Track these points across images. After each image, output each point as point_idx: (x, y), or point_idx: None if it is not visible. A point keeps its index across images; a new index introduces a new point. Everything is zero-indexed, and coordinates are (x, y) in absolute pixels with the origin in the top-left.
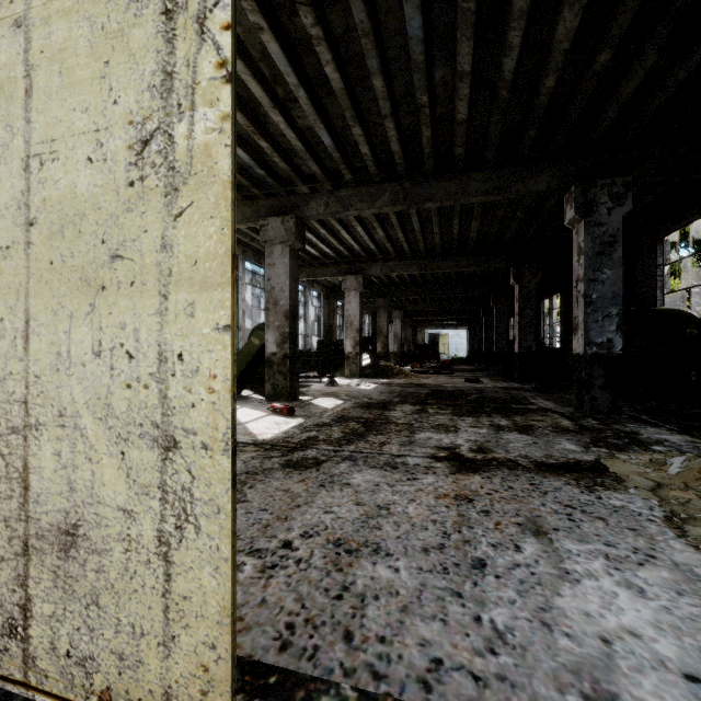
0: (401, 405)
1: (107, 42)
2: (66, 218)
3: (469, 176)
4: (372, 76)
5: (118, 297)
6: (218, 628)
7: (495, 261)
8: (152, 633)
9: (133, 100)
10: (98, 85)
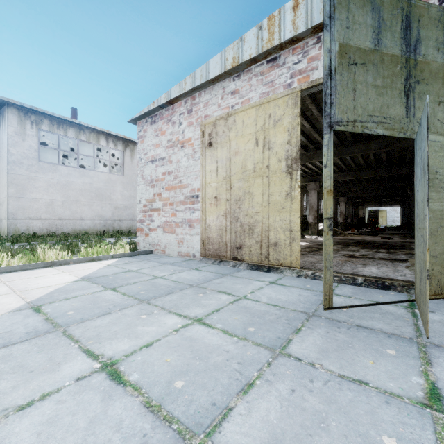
0: (336, 245)
1: (282, 181)
2: (275, 203)
3: (370, 142)
4: (322, 123)
5: (283, 213)
6: (298, 253)
7: (402, 169)
8: (289, 255)
9: (286, 189)
10: (280, 186)
